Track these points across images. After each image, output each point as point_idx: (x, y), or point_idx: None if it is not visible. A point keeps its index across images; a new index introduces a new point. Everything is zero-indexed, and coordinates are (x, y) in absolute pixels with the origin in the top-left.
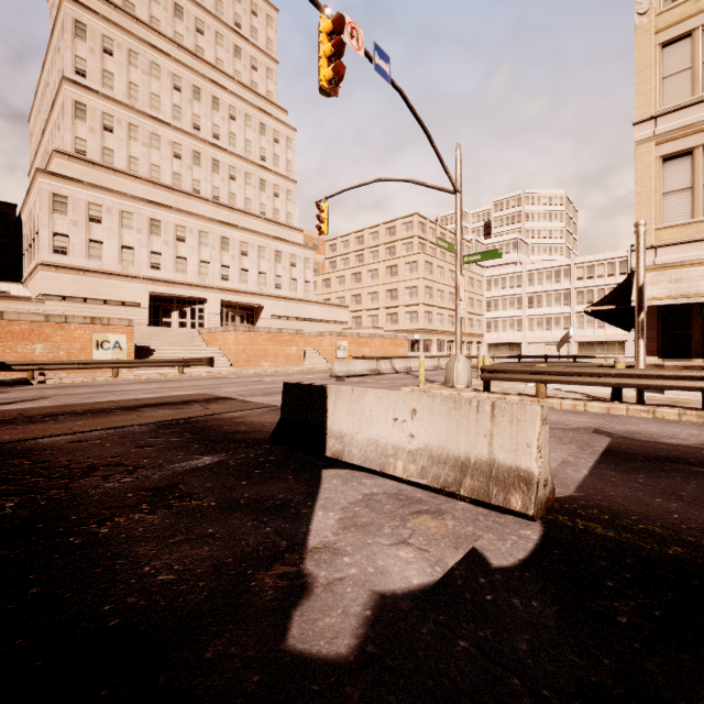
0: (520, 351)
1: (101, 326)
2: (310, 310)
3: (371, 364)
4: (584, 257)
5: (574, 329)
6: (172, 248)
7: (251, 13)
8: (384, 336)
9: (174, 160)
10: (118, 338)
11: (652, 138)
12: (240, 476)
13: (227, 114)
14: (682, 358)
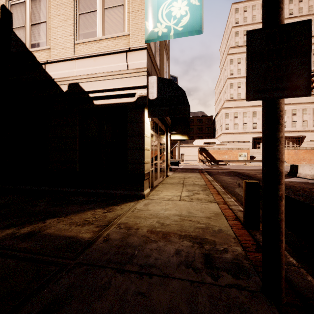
0: None
1: (240, 150)
2: None
3: None
4: None
5: None
6: (260, 120)
7: (298, 3)
8: None
9: None
10: (245, 153)
11: None
12: None
13: None
14: None
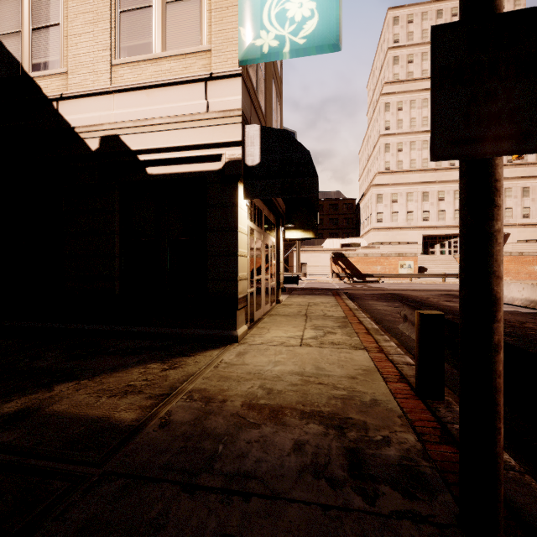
0: None
1: (402, 257)
2: None
3: None
4: None
5: None
6: (435, 206)
7: None
8: None
9: None
10: (409, 263)
11: None
12: None
13: None
14: None
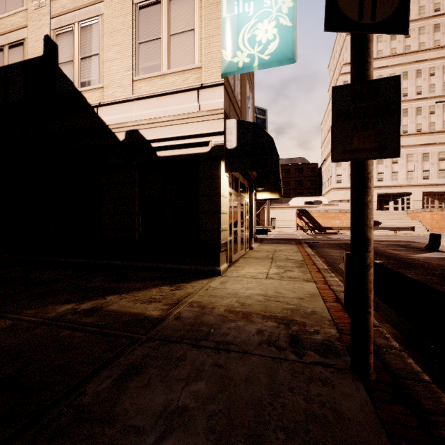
0: None
1: None
2: None
3: None
4: None
5: None
6: (389, 168)
7: None
8: None
9: None
10: None
11: None
12: (411, 250)
13: (427, 75)
14: None
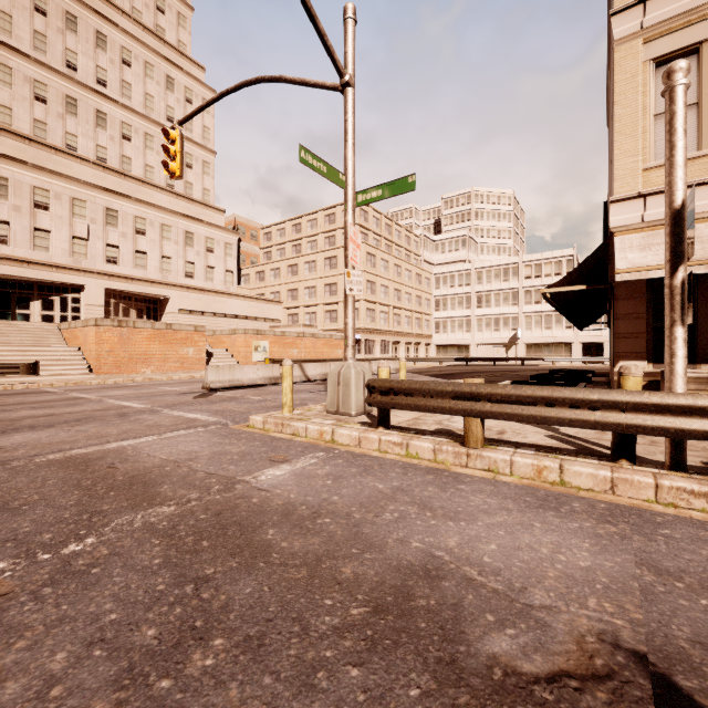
0: (469, 353)
1: None
2: (233, 305)
3: (270, 370)
4: (532, 255)
5: (522, 330)
6: (27, 216)
7: None
8: (317, 335)
9: (35, 103)
10: None
11: (639, 32)
12: None
13: (118, 57)
14: None
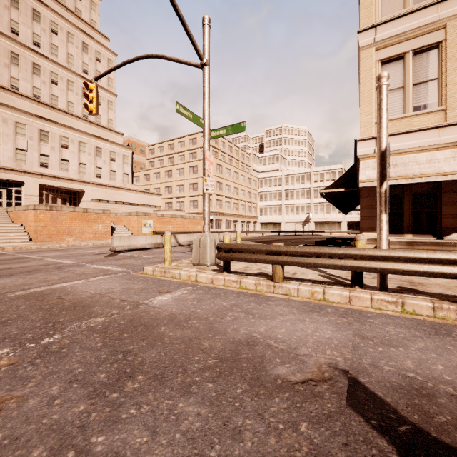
0: (281, 228)
1: None
2: (128, 196)
3: (155, 239)
4: (318, 168)
5: (313, 214)
6: None
7: None
8: (184, 216)
9: None
10: None
11: (373, 44)
12: None
13: (48, 28)
14: (396, 233)
